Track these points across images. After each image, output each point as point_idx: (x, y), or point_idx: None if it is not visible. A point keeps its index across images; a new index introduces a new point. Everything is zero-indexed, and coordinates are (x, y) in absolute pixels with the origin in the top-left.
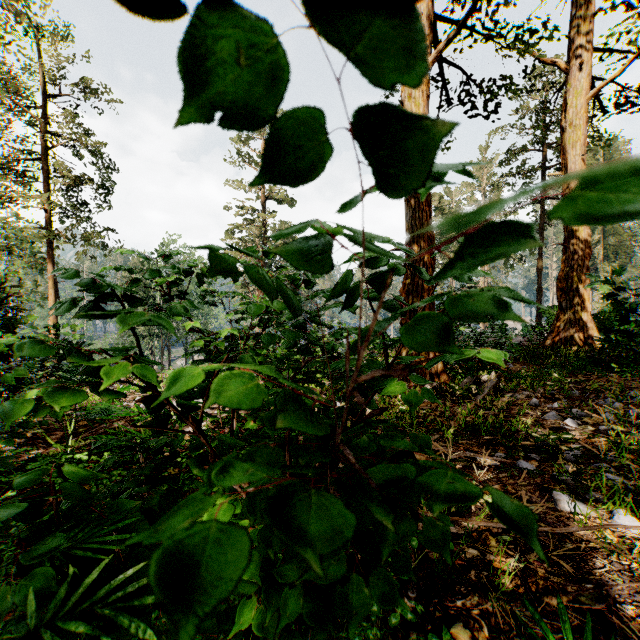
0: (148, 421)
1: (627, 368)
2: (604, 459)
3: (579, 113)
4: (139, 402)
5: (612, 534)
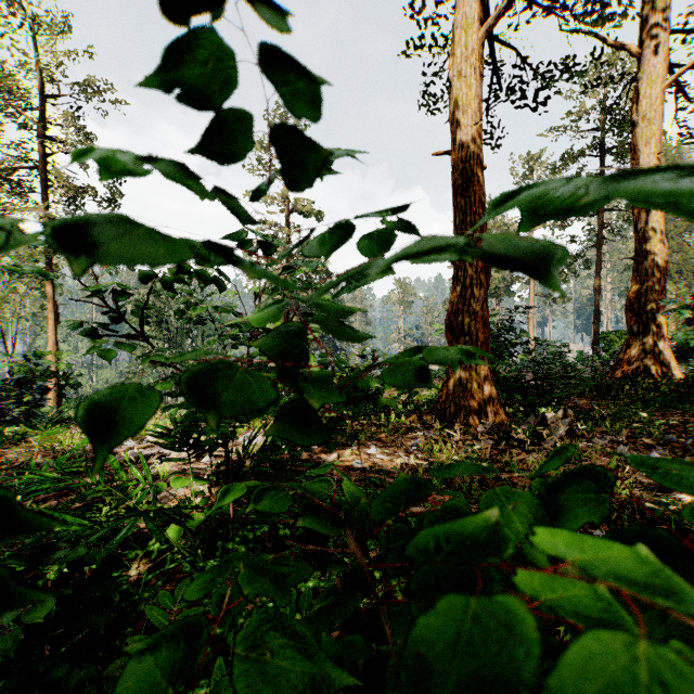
0: None
1: None
2: None
3: (654, 104)
4: None
5: None
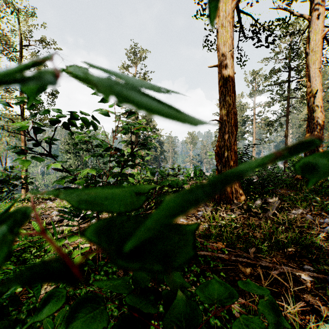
0: None
1: None
2: None
3: (317, 44)
4: None
5: None
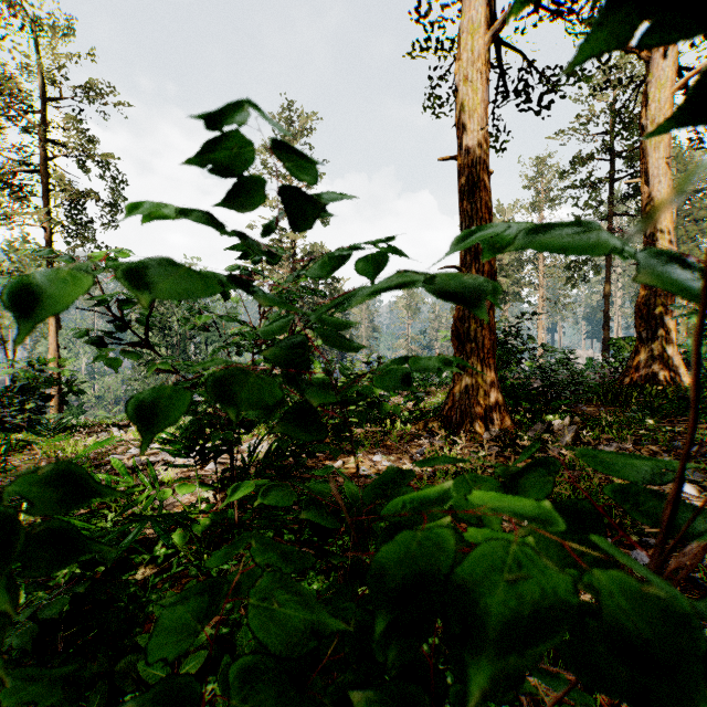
0: None
1: None
2: None
3: (663, 108)
4: None
5: None
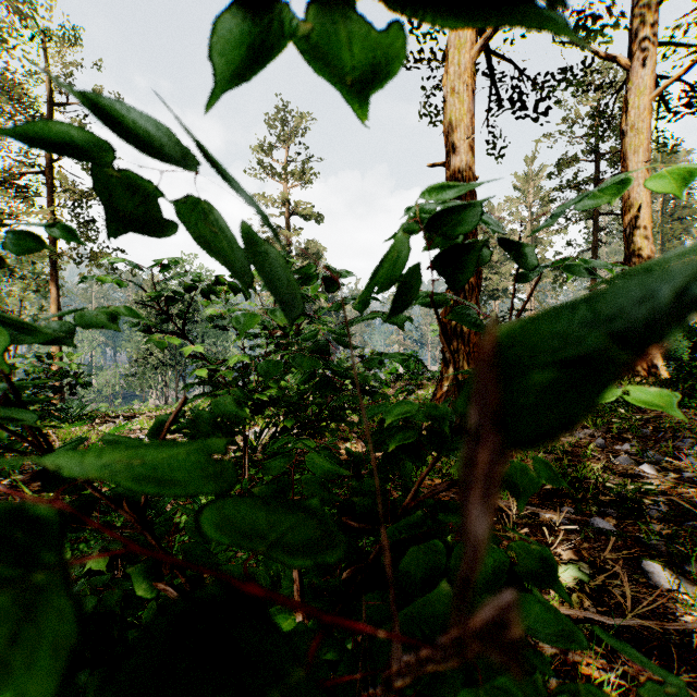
0: None
1: None
2: None
3: (642, 115)
4: (30, 479)
5: None
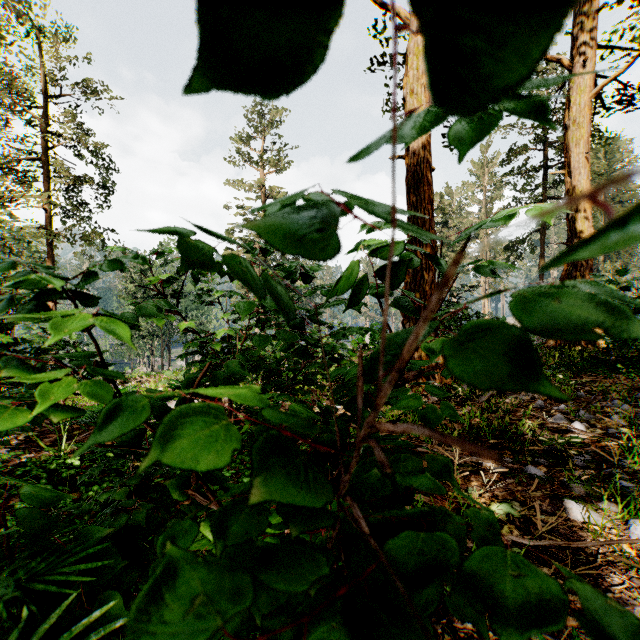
0: (125, 435)
1: (633, 369)
2: (616, 465)
3: (582, 111)
4: None
5: (635, 551)
